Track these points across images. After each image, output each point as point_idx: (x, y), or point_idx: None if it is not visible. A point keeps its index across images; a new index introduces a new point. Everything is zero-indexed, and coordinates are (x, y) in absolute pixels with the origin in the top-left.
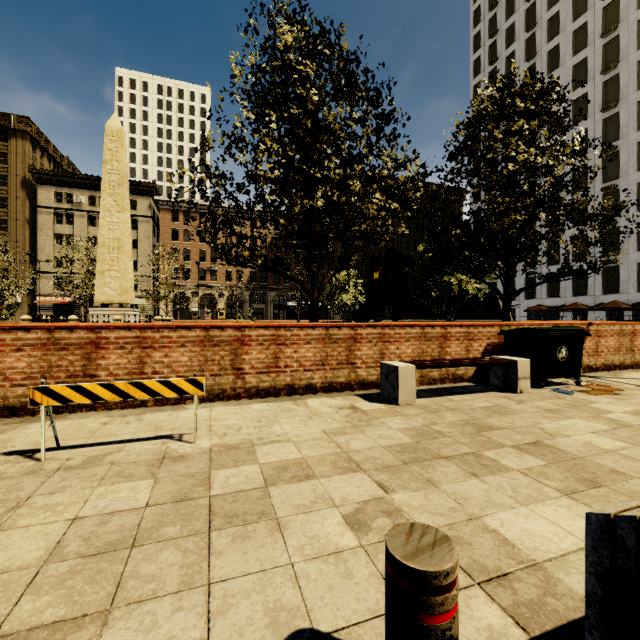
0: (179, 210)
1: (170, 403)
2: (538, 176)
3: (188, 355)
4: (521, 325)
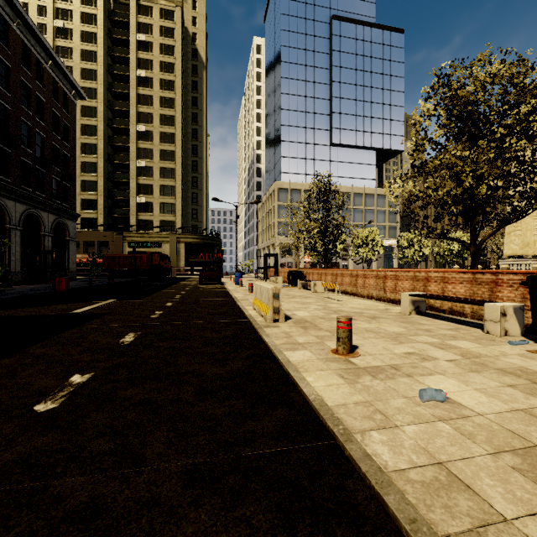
0: None
1: (369, 298)
2: None
3: (373, 281)
4: None
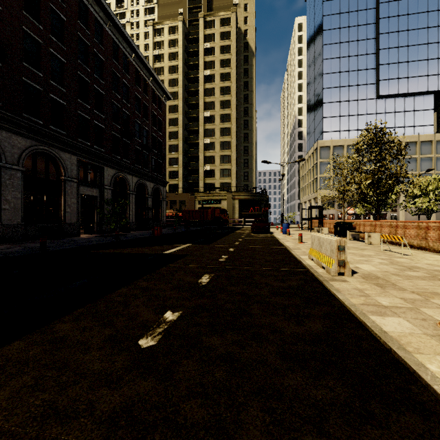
0: None
1: None
2: None
3: None
4: None
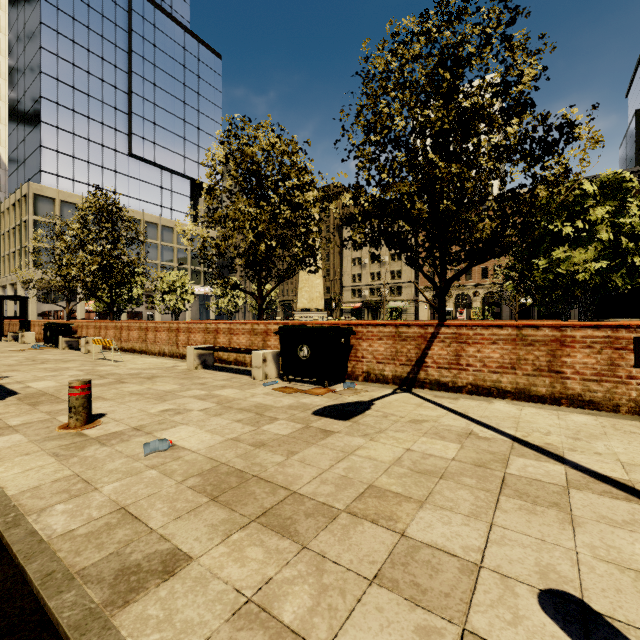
0: None
1: (161, 356)
2: (474, 120)
3: (165, 335)
4: (335, 324)
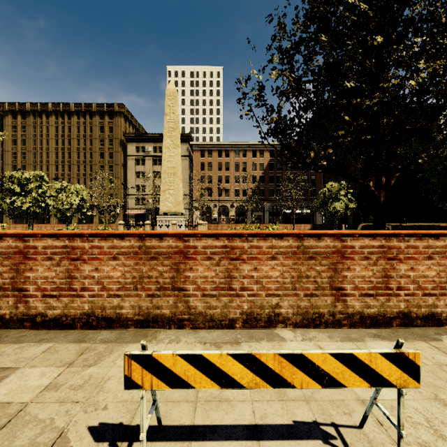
0: (205, 150)
1: (259, 326)
2: None
3: (279, 269)
4: None
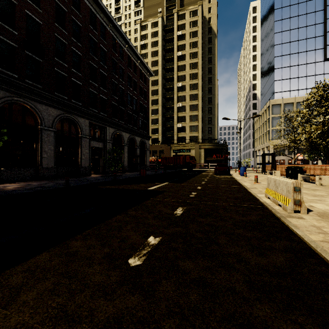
0: None
1: None
2: None
3: None
4: None
